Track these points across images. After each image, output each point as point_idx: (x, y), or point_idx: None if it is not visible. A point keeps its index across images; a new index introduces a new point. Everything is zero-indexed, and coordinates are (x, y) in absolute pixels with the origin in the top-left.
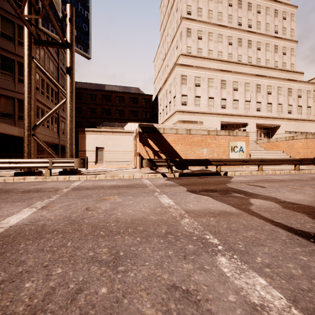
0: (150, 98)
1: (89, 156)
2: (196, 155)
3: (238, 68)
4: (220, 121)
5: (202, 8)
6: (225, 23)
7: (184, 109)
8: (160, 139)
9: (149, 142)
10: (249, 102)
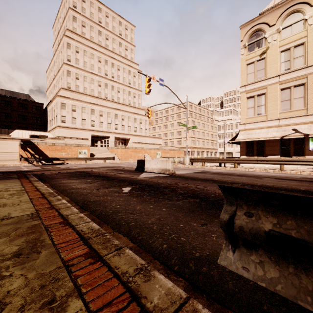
0: (41, 106)
1: None
2: (58, 156)
3: (104, 102)
4: (90, 134)
5: (79, 59)
6: (96, 72)
7: (63, 125)
8: (35, 147)
9: (28, 149)
10: (110, 124)
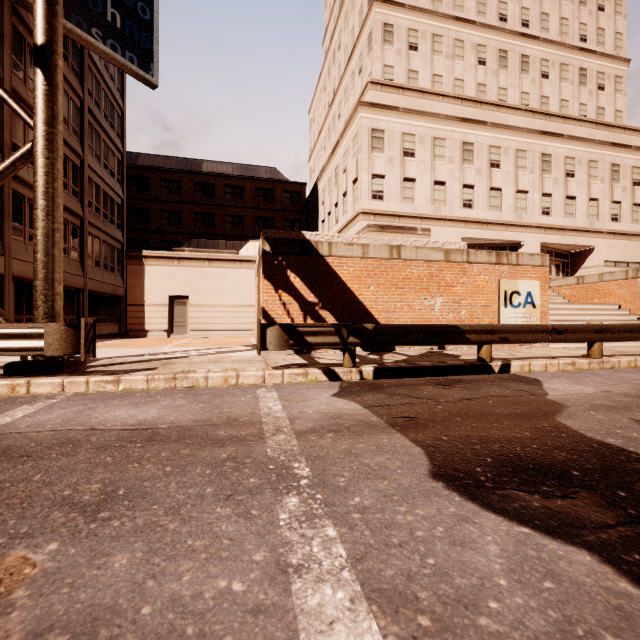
0: (301, 191)
1: (153, 318)
2: (414, 314)
3: (500, 116)
4: (460, 237)
5: None
6: (469, 14)
7: (377, 208)
8: (321, 270)
9: (291, 281)
10: (526, 193)
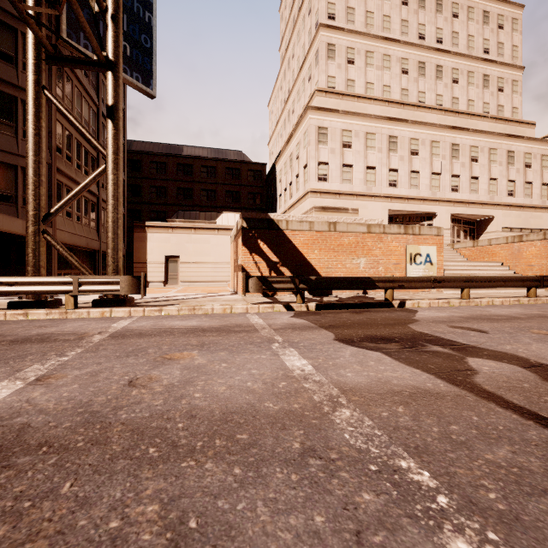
0: (262, 170)
1: (153, 272)
2: (346, 269)
3: (419, 114)
4: (387, 210)
5: (354, 8)
6: (395, 35)
7: (322, 188)
8: (281, 240)
9: (260, 247)
10: (439, 175)
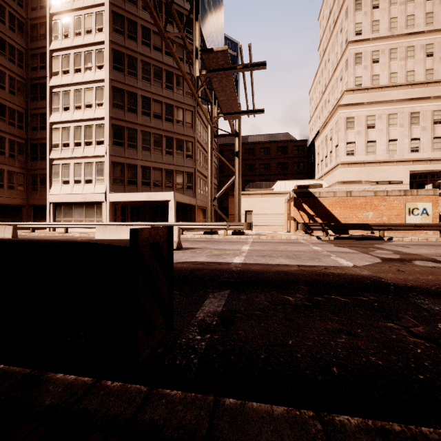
0: (304, 144)
1: None
2: (358, 219)
3: None
4: (408, 171)
5: (378, 20)
6: (419, 27)
7: (350, 160)
8: (316, 203)
9: (303, 207)
10: None
